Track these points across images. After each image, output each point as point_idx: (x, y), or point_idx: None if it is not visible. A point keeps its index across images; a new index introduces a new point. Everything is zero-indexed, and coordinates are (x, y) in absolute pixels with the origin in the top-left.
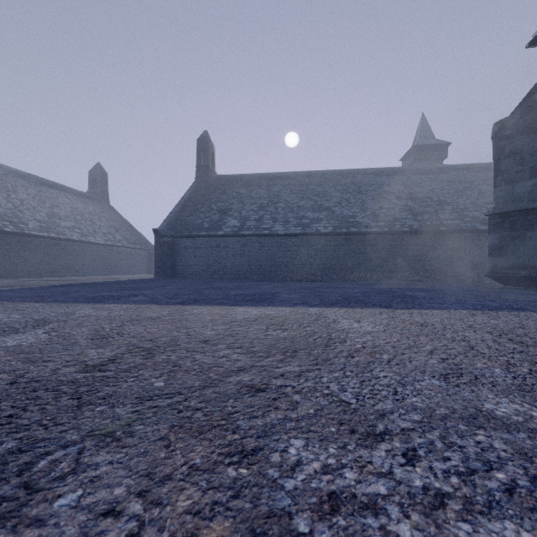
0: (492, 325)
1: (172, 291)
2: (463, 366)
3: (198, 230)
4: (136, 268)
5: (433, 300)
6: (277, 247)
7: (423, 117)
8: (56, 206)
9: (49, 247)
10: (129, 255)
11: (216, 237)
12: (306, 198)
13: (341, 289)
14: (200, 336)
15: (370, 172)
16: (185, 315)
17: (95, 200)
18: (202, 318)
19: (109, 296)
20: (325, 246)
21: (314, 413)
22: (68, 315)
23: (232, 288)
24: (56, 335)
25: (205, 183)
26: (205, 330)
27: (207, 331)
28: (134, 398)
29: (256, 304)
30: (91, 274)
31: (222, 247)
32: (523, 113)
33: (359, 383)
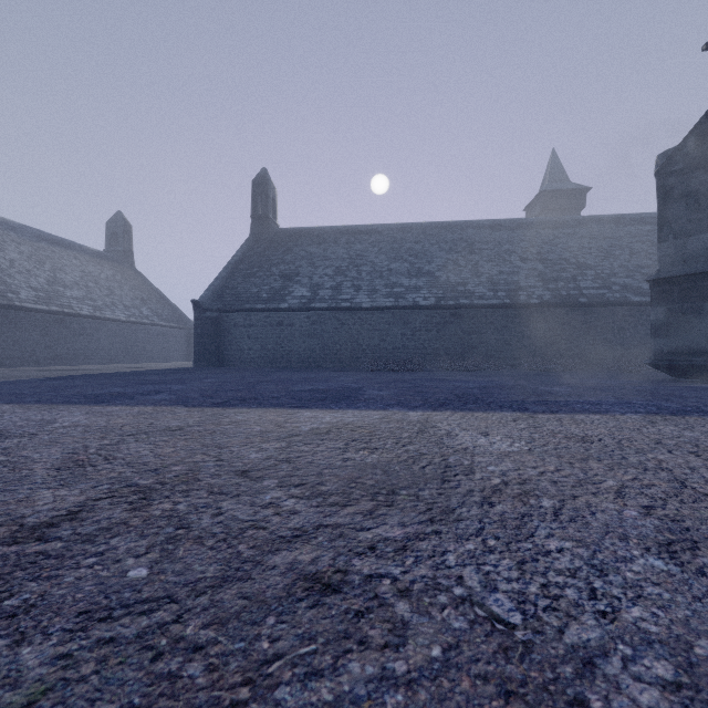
0: (689, 439)
1: (213, 386)
2: (688, 523)
3: (253, 302)
4: (170, 354)
5: (583, 399)
6: (360, 324)
7: (554, 153)
8: (60, 269)
9: (48, 324)
10: (161, 336)
11: (277, 312)
12: (400, 259)
13: (450, 383)
14: (239, 461)
15: (485, 225)
16: (221, 425)
17: (114, 261)
18: (247, 429)
19: (120, 394)
20: (426, 323)
21: (442, 657)
22: (43, 425)
23: (298, 381)
24: (4, 461)
25: (263, 238)
26: (249, 450)
27: (251, 453)
28: (74, 616)
29: (330, 406)
30: (108, 362)
31: (286, 325)
32: (698, 140)
33: (517, 566)
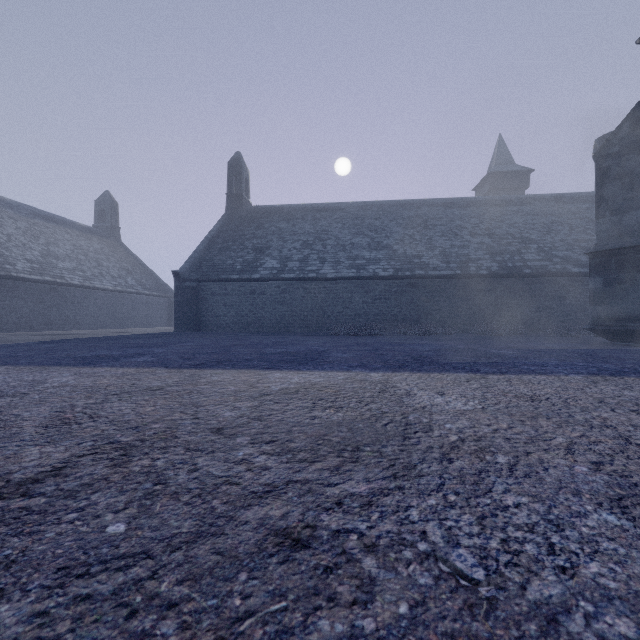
0: (629, 398)
1: (191, 349)
2: (636, 478)
3: (228, 272)
4: (153, 320)
5: (529, 361)
6: (325, 293)
7: (500, 138)
8: (53, 243)
9: (42, 293)
10: (144, 303)
11: (250, 282)
12: (361, 234)
13: (408, 346)
14: (214, 419)
15: (438, 203)
16: (198, 385)
17: (102, 236)
18: (222, 389)
19: (106, 356)
20: (385, 292)
21: (409, 614)
22: (34, 385)
23: (269, 344)
24: None
25: (237, 215)
26: (223, 409)
27: (225, 412)
28: (53, 572)
29: (298, 368)
30: (97, 327)
31: (258, 294)
32: (633, 126)
33: (477, 521)
